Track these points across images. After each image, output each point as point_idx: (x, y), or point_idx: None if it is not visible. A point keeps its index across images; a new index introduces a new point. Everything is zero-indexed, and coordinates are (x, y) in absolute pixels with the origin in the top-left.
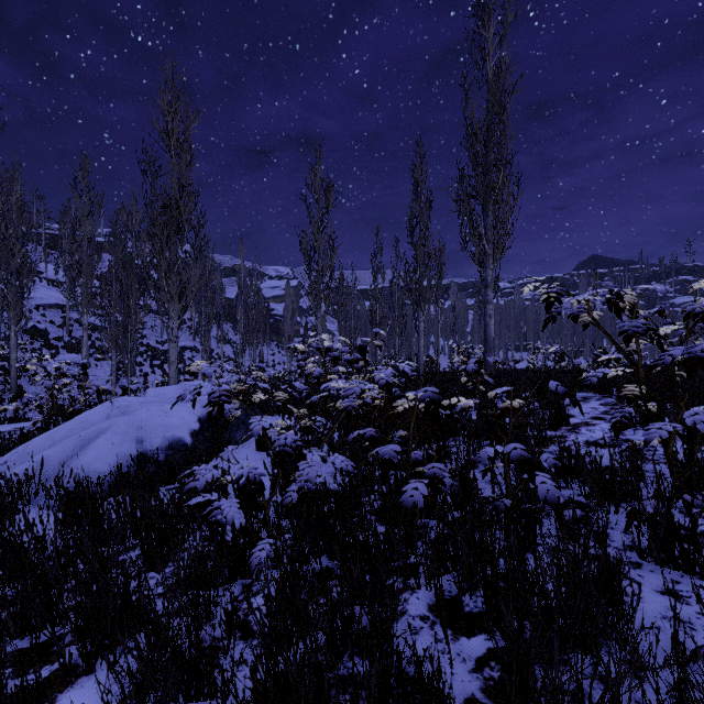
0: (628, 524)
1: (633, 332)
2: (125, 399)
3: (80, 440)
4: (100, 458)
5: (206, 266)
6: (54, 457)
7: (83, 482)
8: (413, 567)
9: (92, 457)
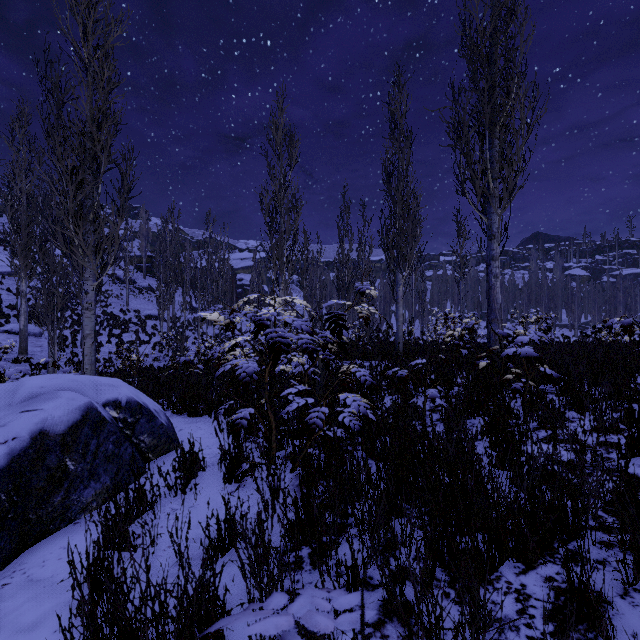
0: None
1: None
2: None
3: None
4: None
5: (167, 232)
6: None
7: None
8: None
9: None
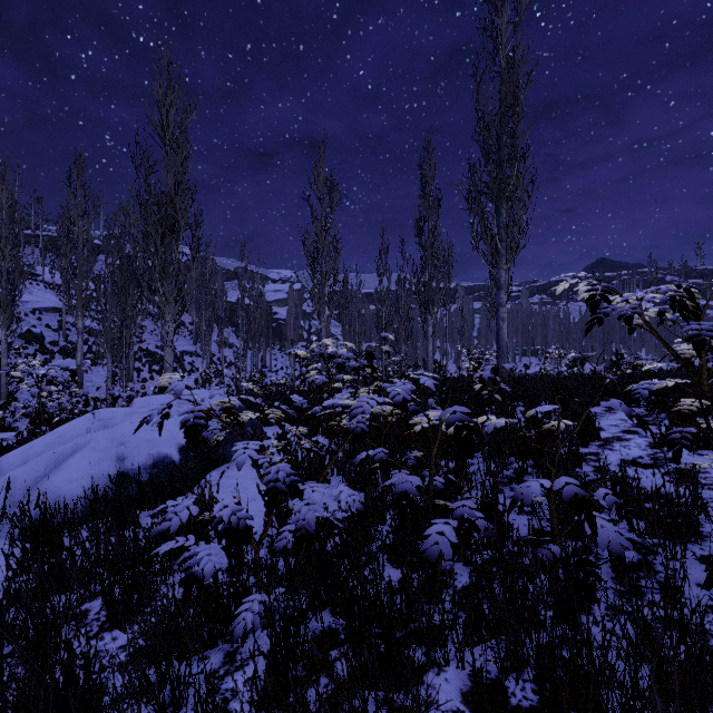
0: (711, 580)
1: (705, 337)
2: (109, 411)
3: (54, 458)
4: (74, 479)
5: (206, 269)
6: (23, 477)
7: (45, 511)
8: (437, 630)
9: (65, 477)
